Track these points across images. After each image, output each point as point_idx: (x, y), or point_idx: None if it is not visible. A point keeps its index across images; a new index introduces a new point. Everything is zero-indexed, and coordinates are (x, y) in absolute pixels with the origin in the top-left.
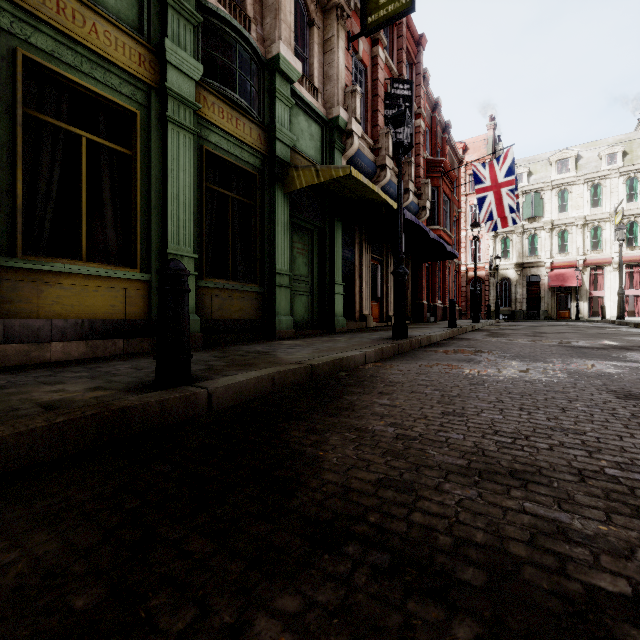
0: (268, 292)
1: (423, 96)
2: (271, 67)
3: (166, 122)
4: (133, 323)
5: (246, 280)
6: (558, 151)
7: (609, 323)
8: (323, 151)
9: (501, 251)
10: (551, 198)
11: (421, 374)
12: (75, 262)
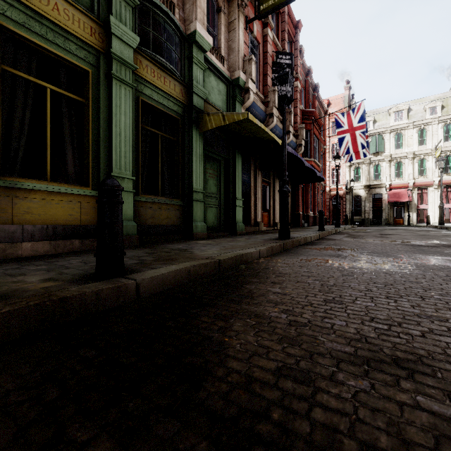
0: (187, 205)
1: (299, 65)
2: (190, 40)
3: (111, 78)
4: (86, 228)
5: (171, 196)
6: (395, 105)
7: (433, 227)
8: (228, 103)
9: (354, 176)
10: (390, 139)
11: (303, 267)
12: (41, 182)
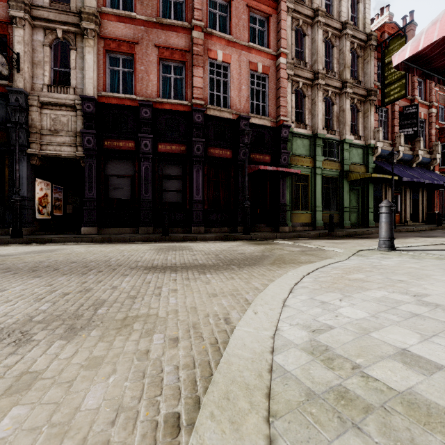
0: (341, 214)
1: (435, 93)
2: (342, 142)
3: (315, 174)
4: (308, 223)
5: (333, 210)
6: None
7: None
8: (363, 158)
9: None
10: None
11: None
12: (300, 211)
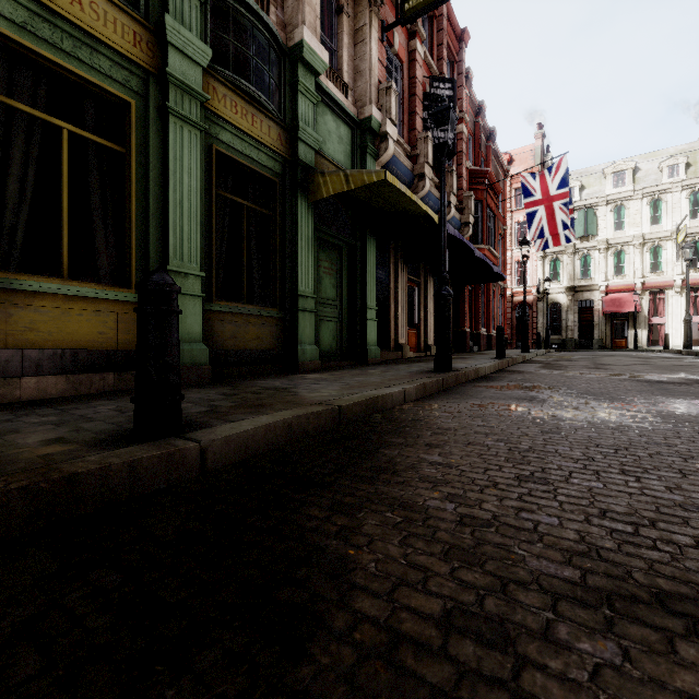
0: (290, 317)
1: (466, 98)
2: (293, 56)
3: (167, 115)
4: (127, 354)
5: (264, 303)
6: (614, 162)
7: (675, 353)
8: (353, 156)
9: (550, 273)
10: (606, 214)
11: (476, 417)
12: (53, 280)
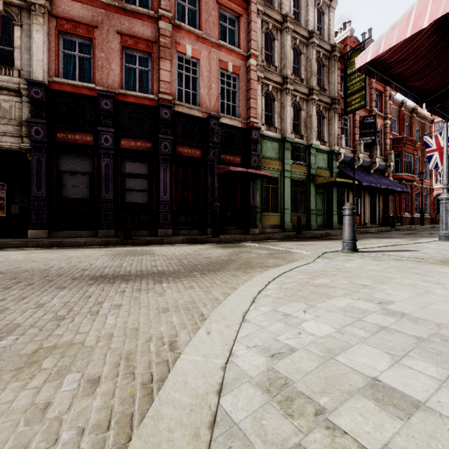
0: (308, 216)
1: (389, 106)
2: (309, 147)
3: (284, 177)
4: (278, 225)
5: (301, 212)
6: None
7: None
8: (328, 163)
9: None
10: None
11: None
12: (269, 213)
